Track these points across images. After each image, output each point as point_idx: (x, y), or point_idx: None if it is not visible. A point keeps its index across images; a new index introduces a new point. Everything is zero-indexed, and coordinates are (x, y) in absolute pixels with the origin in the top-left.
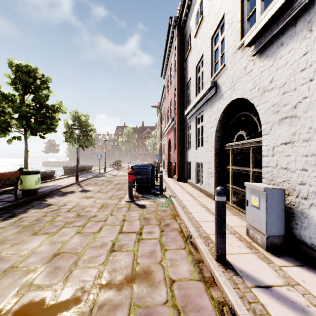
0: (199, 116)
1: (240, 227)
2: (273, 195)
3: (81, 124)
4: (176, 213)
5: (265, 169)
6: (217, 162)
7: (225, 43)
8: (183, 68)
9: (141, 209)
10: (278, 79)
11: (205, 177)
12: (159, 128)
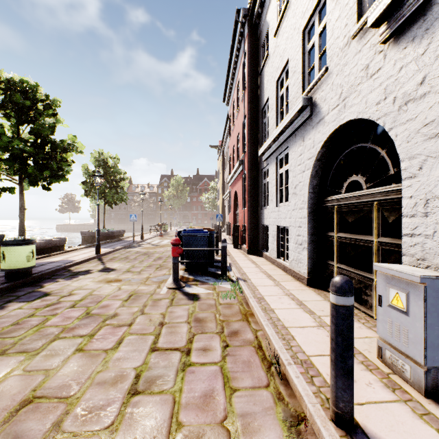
0: (281, 156)
1: (362, 340)
2: (437, 291)
3: (107, 170)
4: (248, 310)
5: (408, 238)
6: (312, 226)
7: (327, 33)
8: (257, 86)
9: (191, 302)
10: (438, 76)
11: (291, 250)
12: (220, 177)
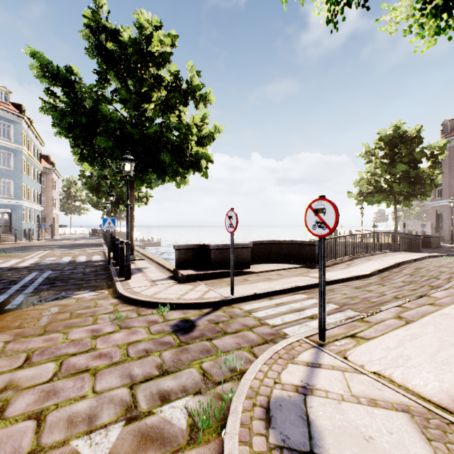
0: None
1: None
2: None
3: (423, 209)
4: None
5: None
6: None
7: None
8: None
9: None
10: None
11: None
12: None
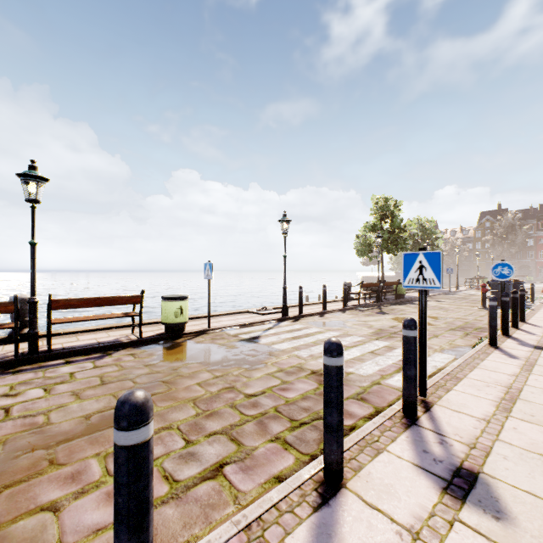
0: None
1: None
2: None
3: (424, 232)
4: None
5: None
6: None
7: None
8: None
9: None
10: None
11: None
12: None
